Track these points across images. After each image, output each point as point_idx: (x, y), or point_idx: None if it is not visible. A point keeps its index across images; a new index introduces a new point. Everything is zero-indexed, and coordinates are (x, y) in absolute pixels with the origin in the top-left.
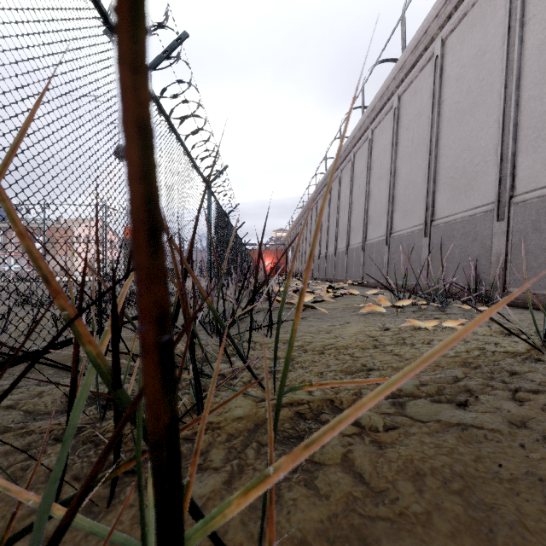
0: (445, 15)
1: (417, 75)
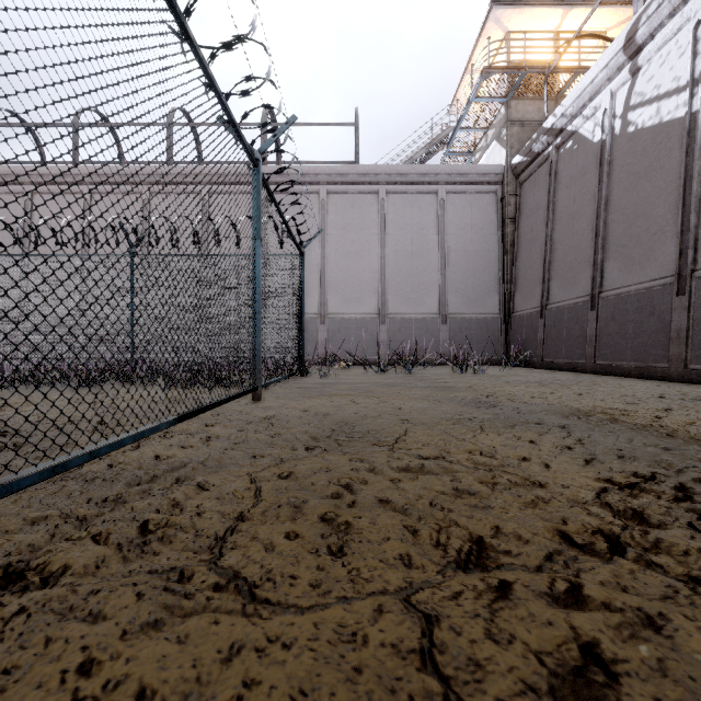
0: (38, 181)
1: (2, 193)
